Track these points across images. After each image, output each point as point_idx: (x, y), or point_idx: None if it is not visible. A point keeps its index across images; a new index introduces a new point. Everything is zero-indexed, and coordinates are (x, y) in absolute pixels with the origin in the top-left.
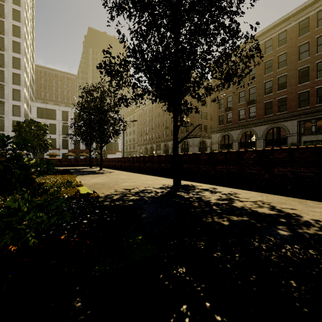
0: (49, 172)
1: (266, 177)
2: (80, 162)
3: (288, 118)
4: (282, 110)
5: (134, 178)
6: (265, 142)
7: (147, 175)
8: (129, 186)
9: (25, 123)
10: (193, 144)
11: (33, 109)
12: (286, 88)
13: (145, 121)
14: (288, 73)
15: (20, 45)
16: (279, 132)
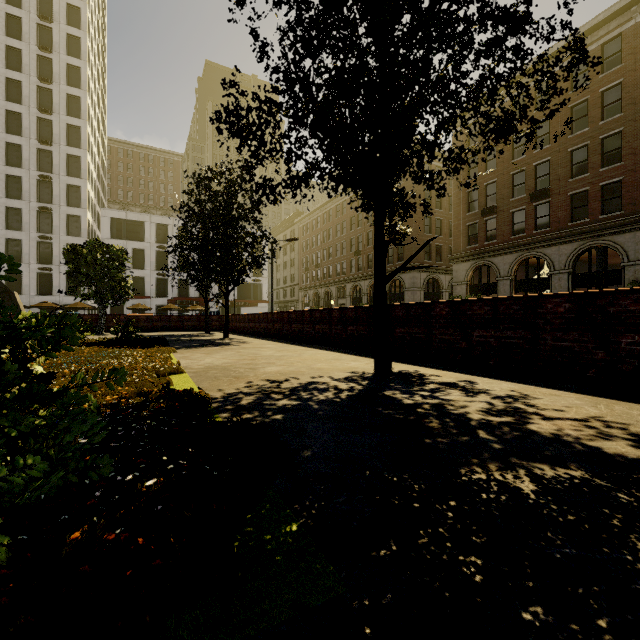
0: (64, 346)
1: (598, 357)
2: (188, 323)
3: (625, 227)
4: (610, 211)
5: (290, 355)
6: (573, 279)
7: (317, 349)
8: (278, 374)
9: (86, 247)
10: (414, 286)
11: (103, 222)
12: (621, 162)
13: (314, 240)
14: (626, 127)
15: (81, 102)
16: (604, 257)
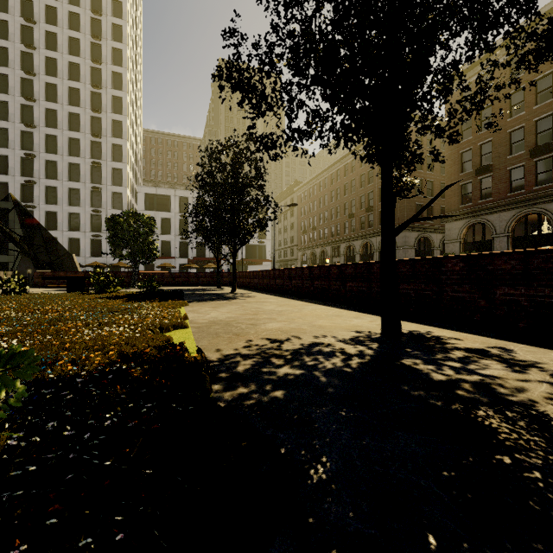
0: None
1: None
2: (203, 279)
3: None
4: None
5: (290, 311)
6: None
7: (317, 304)
8: (278, 331)
9: (123, 216)
10: (405, 244)
11: (139, 197)
12: None
13: (311, 205)
14: None
15: (122, 101)
16: None
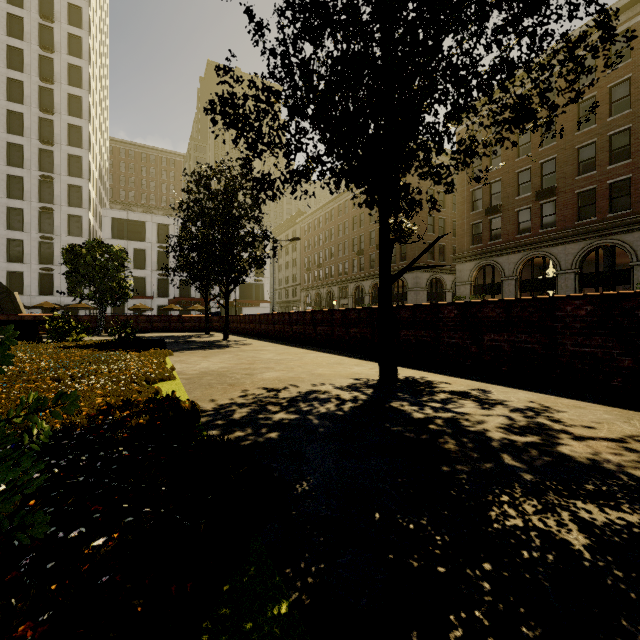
0: None
1: (624, 365)
2: (189, 324)
3: (634, 226)
4: (617, 209)
5: (290, 359)
6: (580, 279)
7: (319, 352)
8: (276, 381)
9: (85, 246)
10: (417, 286)
11: (105, 222)
12: (630, 159)
13: (316, 239)
14: (635, 124)
15: (82, 102)
16: (612, 257)
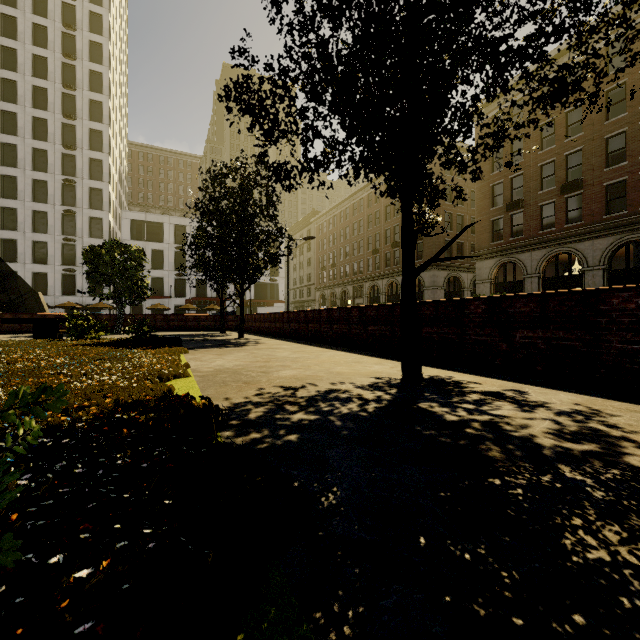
0: None
1: None
2: (204, 323)
3: None
4: None
5: (306, 357)
6: (608, 275)
7: (335, 350)
8: (293, 379)
9: (105, 247)
10: (434, 284)
11: (124, 224)
12: None
13: (330, 239)
14: None
15: (103, 107)
16: None
